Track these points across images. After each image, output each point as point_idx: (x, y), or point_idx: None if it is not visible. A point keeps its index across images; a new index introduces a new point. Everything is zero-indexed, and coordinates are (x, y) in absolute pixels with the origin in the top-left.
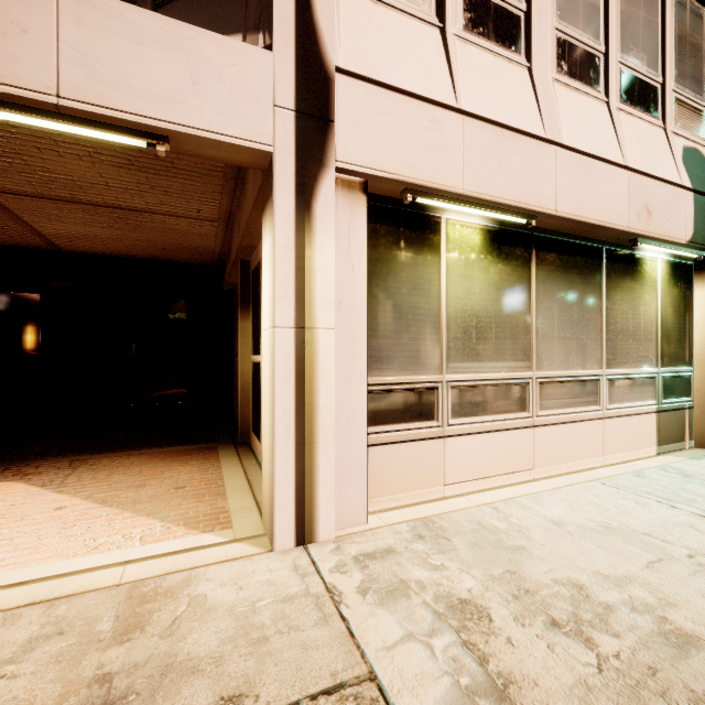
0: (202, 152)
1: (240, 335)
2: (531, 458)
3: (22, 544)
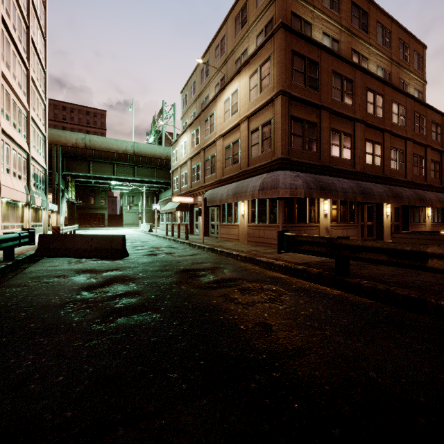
0: None
1: None
2: None
3: None
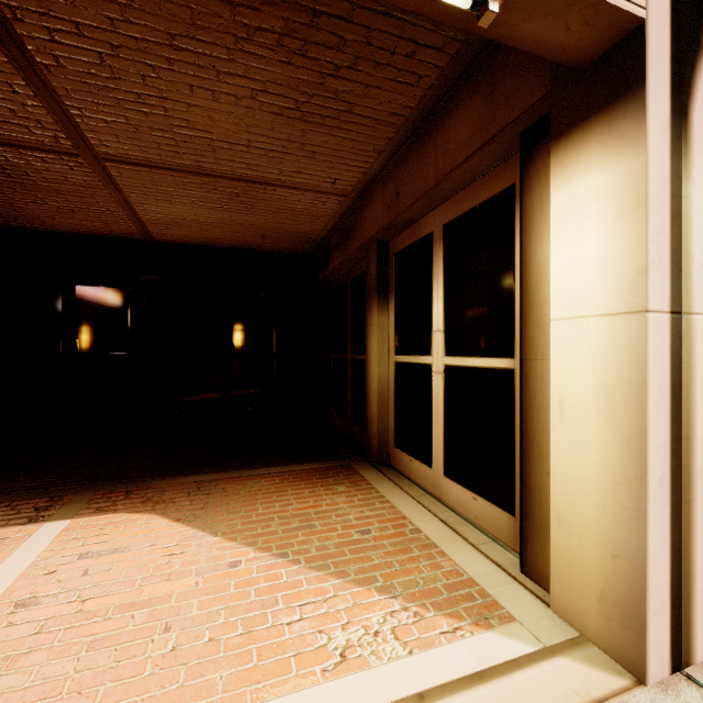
0: (521, 28)
1: (377, 331)
2: None
3: (228, 640)
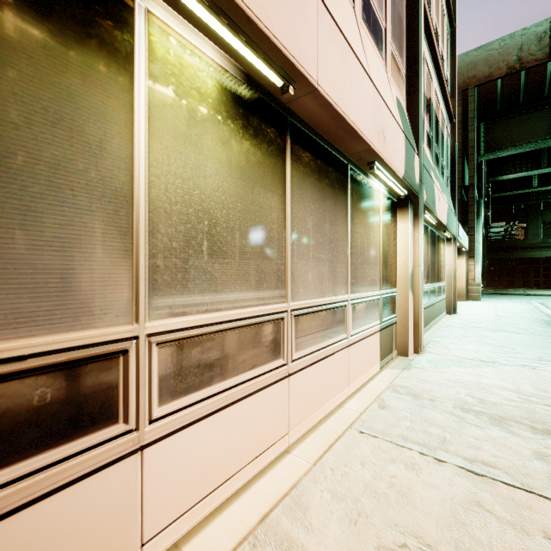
0: None
1: None
2: (286, 420)
3: None
